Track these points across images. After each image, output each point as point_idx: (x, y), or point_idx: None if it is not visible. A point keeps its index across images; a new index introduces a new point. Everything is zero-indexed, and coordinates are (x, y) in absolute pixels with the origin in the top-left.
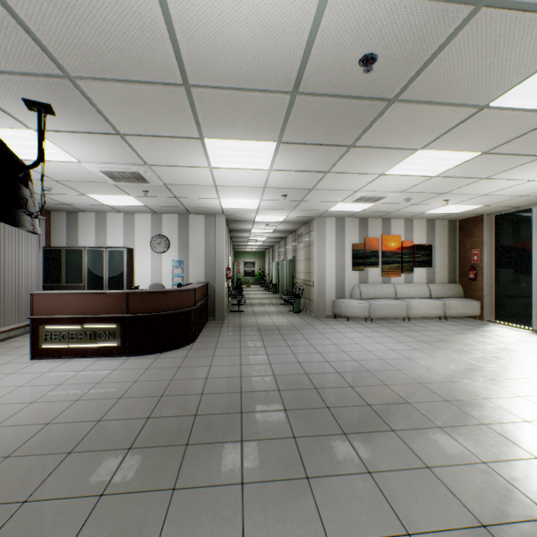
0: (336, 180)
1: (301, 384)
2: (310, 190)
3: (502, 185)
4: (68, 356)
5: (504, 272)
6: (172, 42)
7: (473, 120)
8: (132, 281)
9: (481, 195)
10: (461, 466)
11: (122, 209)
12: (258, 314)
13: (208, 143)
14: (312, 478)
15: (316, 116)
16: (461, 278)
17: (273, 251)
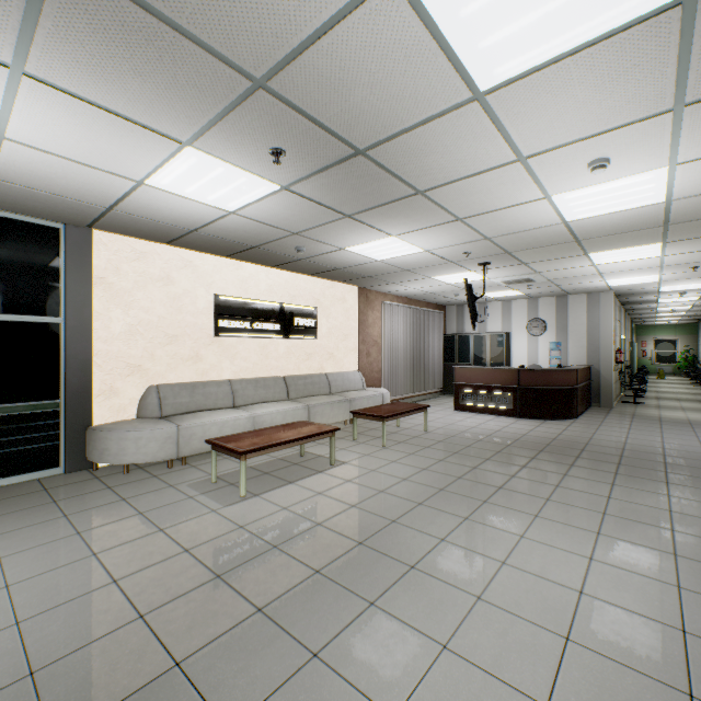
0: None
1: (692, 457)
2: None
3: None
4: (476, 411)
5: None
6: (570, 232)
7: None
8: (509, 362)
9: None
10: None
11: (502, 298)
12: (664, 408)
13: (591, 255)
14: (670, 483)
15: (696, 227)
16: None
17: None
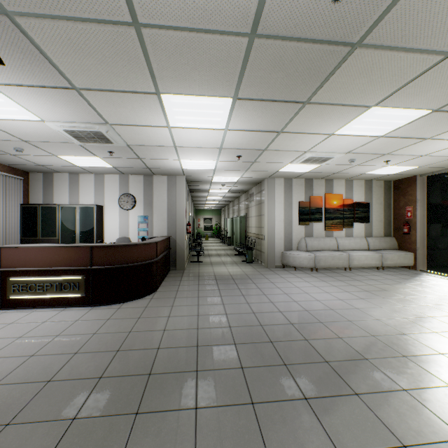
0: (287, 141)
1: (257, 337)
2: (262, 151)
3: (442, 146)
4: (35, 306)
5: (436, 227)
6: None
7: (435, 71)
8: (102, 235)
9: (419, 156)
10: (442, 444)
11: (93, 170)
12: (214, 264)
13: (165, 99)
14: None
15: (274, 65)
16: (396, 233)
17: (228, 209)
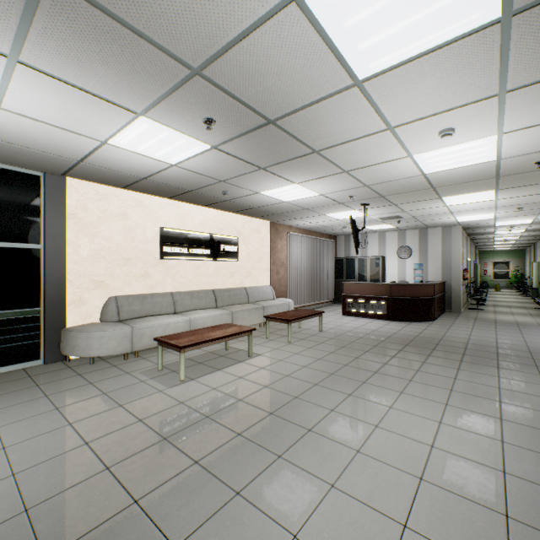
0: None
1: (517, 349)
2: None
3: None
4: (359, 316)
5: None
6: (427, 182)
7: None
8: (384, 279)
9: None
10: None
11: (378, 230)
12: (498, 313)
13: (444, 198)
14: (500, 368)
15: (519, 178)
16: None
17: (533, 249)
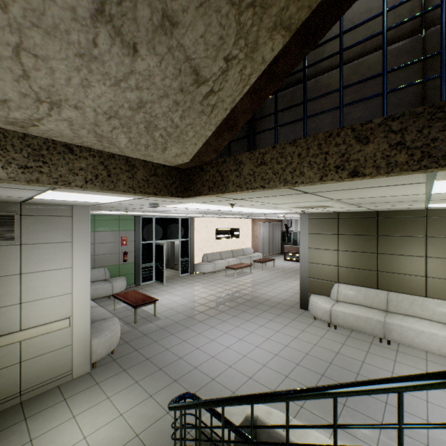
0: None
1: None
2: None
3: None
4: (291, 261)
5: None
6: None
7: None
8: None
9: None
10: None
11: None
12: None
13: None
14: None
15: None
16: None
17: None
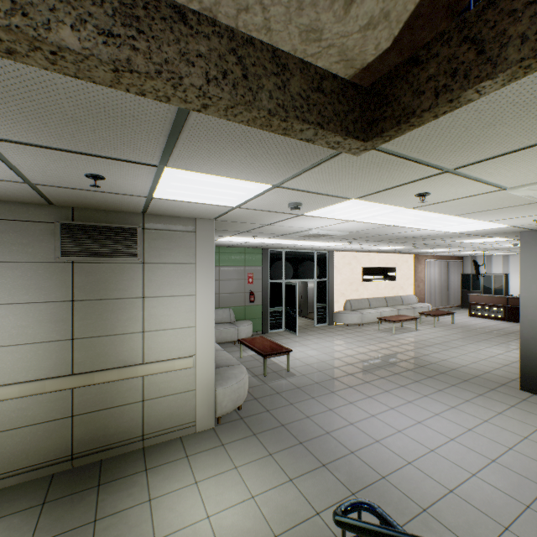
0: None
1: None
2: None
3: None
4: (481, 317)
5: None
6: None
7: None
8: (507, 291)
9: None
10: None
11: (501, 254)
12: None
13: None
14: None
15: None
16: None
17: None
